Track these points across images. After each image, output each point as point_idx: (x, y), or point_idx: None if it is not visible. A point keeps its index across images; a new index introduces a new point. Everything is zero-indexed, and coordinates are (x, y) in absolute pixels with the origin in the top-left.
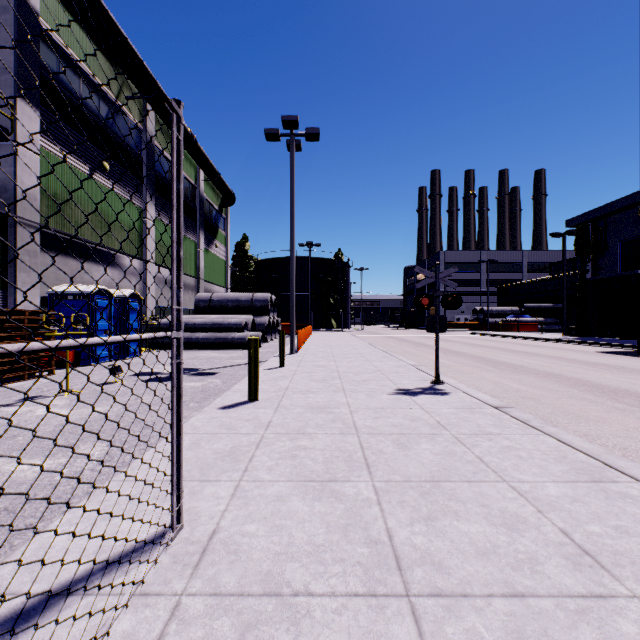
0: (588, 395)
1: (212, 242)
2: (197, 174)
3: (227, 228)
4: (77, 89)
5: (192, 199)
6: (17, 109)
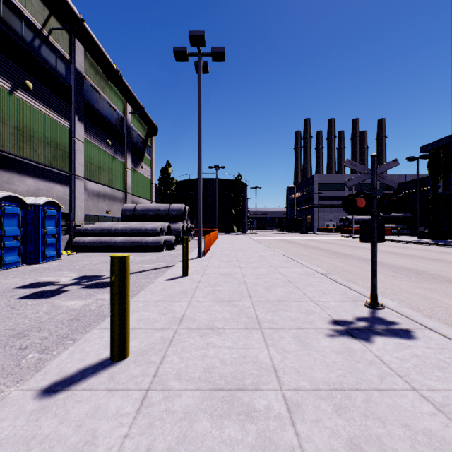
0: None
1: (139, 164)
2: (125, 107)
3: (152, 154)
4: None
5: (121, 127)
6: None
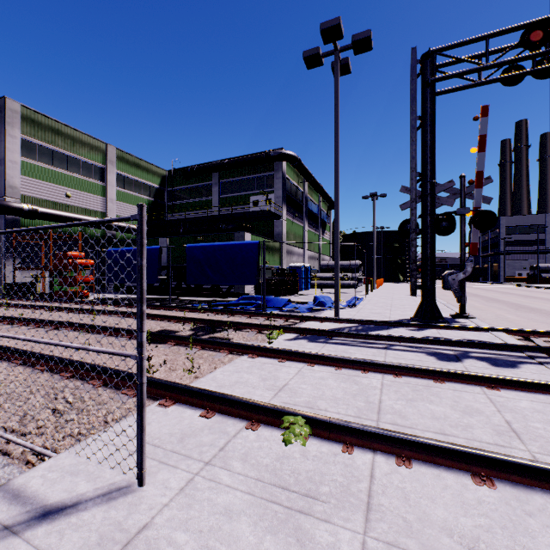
0: (480, 300)
1: (324, 232)
2: (319, 199)
3: (330, 221)
4: (290, 190)
5: (317, 213)
6: (283, 209)
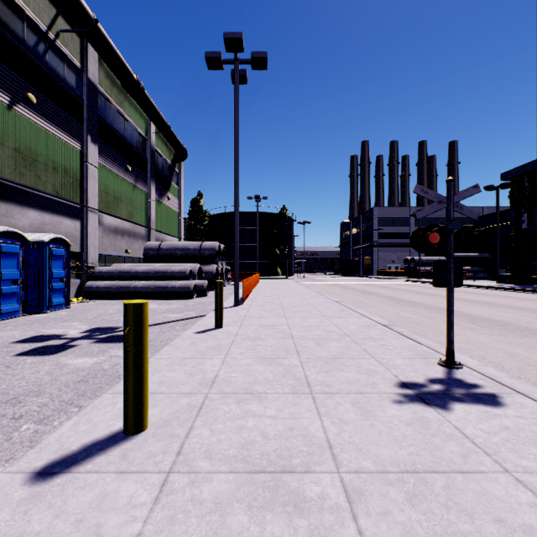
0: None
1: (164, 194)
2: (148, 127)
3: (180, 182)
4: None
5: (143, 150)
6: None
